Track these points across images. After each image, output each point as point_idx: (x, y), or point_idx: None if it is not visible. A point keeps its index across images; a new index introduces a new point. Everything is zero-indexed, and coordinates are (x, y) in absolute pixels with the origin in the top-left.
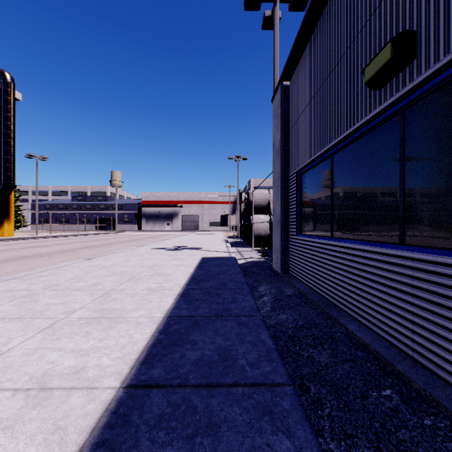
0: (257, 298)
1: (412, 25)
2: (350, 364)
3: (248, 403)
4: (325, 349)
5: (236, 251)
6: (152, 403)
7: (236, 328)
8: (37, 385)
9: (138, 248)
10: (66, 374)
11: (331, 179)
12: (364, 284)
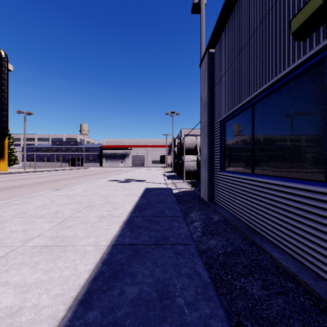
0: (189, 223)
1: None
2: (283, 298)
3: None
4: (256, 279)
5: (171, 183)
6: None
7: (173, 257)
8: None
9: (97, 181)
10: None
11: (252, 124)
12: (286, 217)
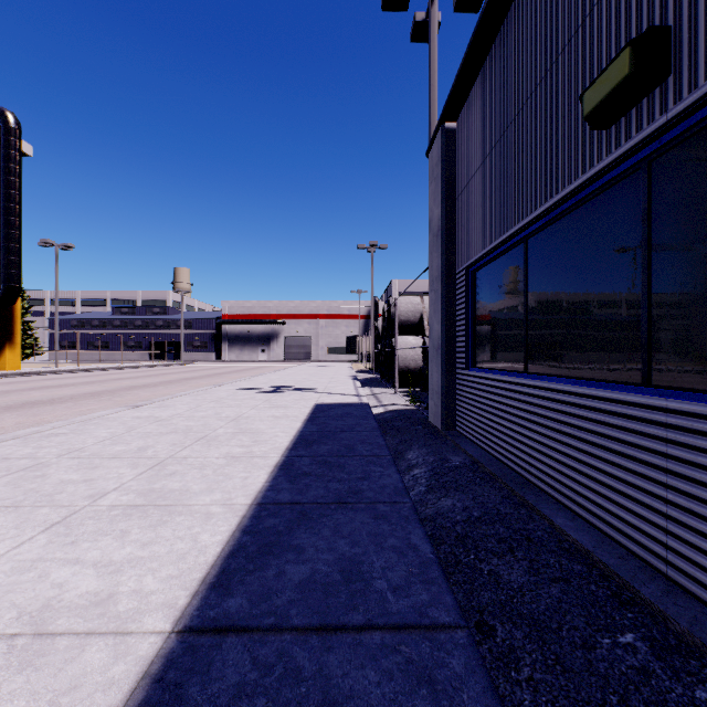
0: (404, 470)
1: (665, 17)
2: (562, 586)
3: (392, 662)
4: (519, 559)
5: (369, 394)
6: (225, 662)
7: (371, 523)
8: (30, 628)
9: (215, 390)
10: (82, 607)
11: (524, 277)
12: (580, 451)
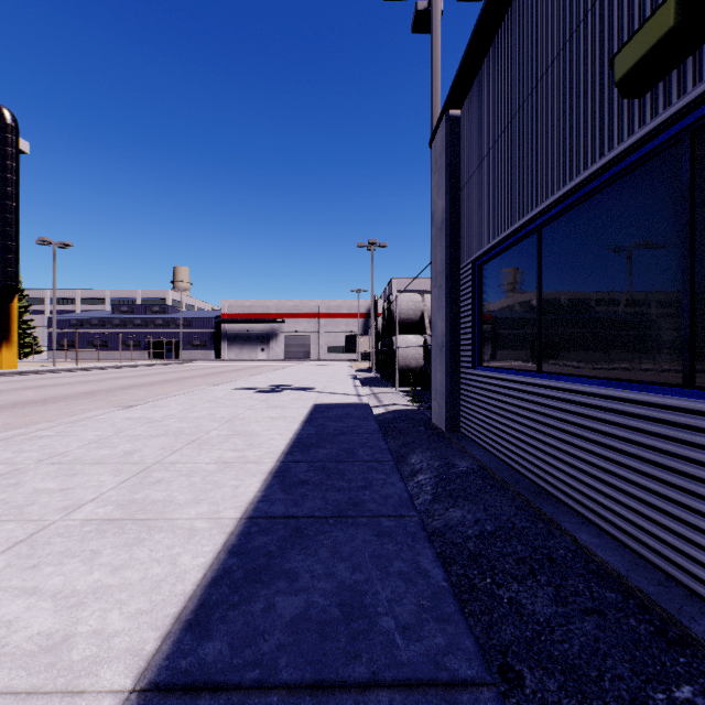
0: (407, 476)
1: None
2: (596, 620)
3: None
4: (542, 584)
5: (369, 393)
6: None
7: (374, 542)
8: None
9: (212, 389)
10: (28, 655)
11: (538, 269)
12: (607, 460)
